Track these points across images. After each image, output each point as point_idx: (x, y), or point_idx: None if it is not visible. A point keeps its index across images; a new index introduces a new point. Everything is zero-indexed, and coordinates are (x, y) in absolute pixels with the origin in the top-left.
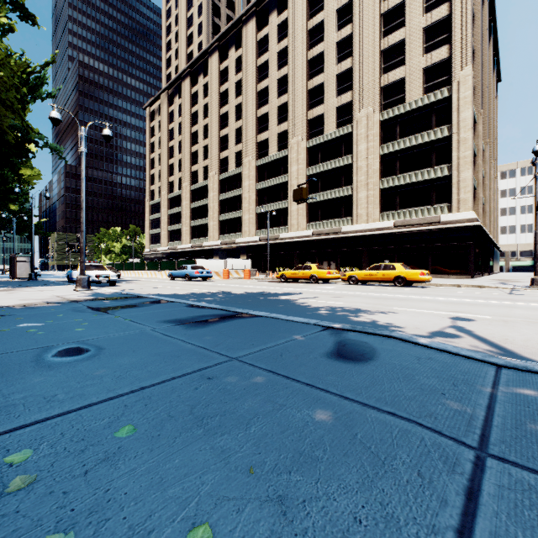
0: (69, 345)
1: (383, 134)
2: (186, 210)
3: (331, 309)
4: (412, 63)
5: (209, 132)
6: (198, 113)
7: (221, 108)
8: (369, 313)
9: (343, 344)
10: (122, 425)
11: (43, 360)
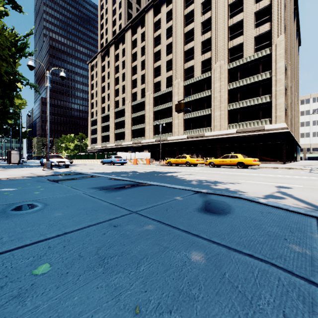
0: (26, 203)
1: (230, 77)
2: (112, 124)
3: (199, 181)
4: (247, 34)
5: (126, 77)
6: (119, 66)
7: (132, 63)
8: (223, 183)
9: (208, 202)
10: (41, 264)
11: (4, 212)
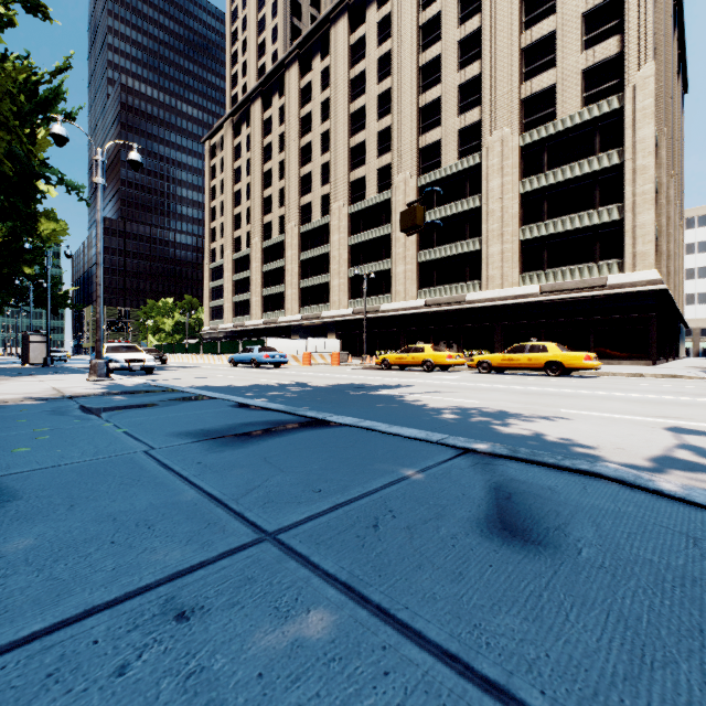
0: None
1: (525, 165)
2: (256, 275)
3: (460, 412)
4: (566, 64)
5: (287, 170)
6: (272, 146)
7: (302, 138)
8: (523, 418)
9: (505, 493)
10: None
11: None
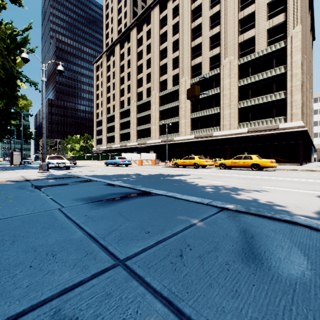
0: None
1: (240, 73)
2: (117, 124)
3: (214, 187)
4: (259, 26)
5: (131, 76)
6: (124, 65)
7: (138, 62)
8: (246, 191)
9: (249, 234)
10: None
11: None
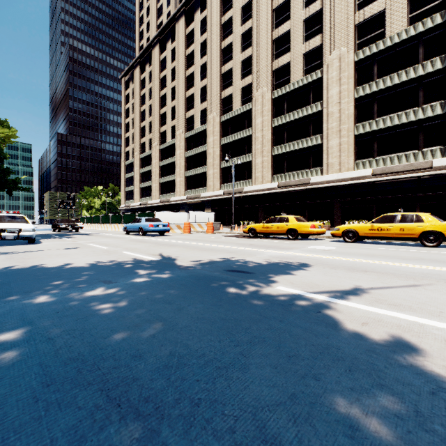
0: None
1: (358, 76)
2: (155, 168)
3: None
4: None
5: (176, 93)
6: (166, 77)
7: (187, 70)
8: None
9: None
10: None
11: None
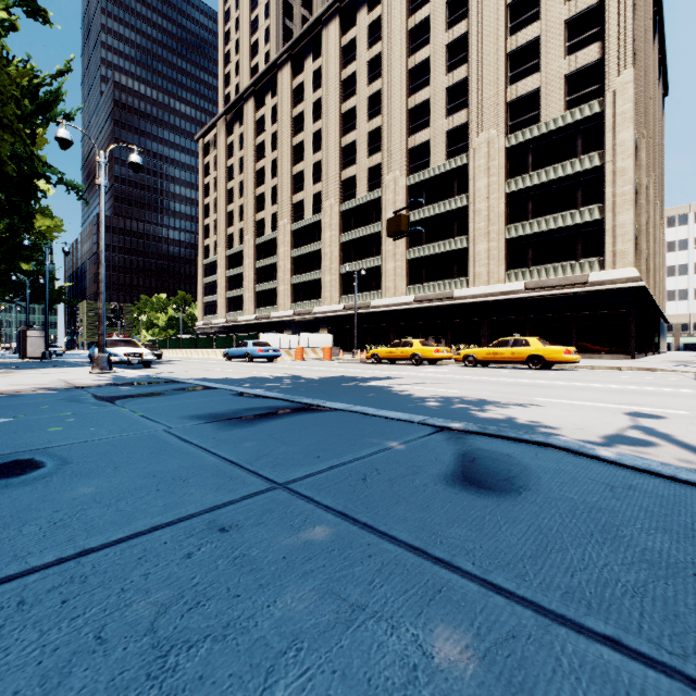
0: (17, 457)
1: (510, 166)
2: (249, 271)
3: (443, 400)
4: (549, 69)
5: (279, 168)
6: (265, 145)
7: (294, 137)
8: (500, 405)
9: (470, 457)
10: None
11: None
